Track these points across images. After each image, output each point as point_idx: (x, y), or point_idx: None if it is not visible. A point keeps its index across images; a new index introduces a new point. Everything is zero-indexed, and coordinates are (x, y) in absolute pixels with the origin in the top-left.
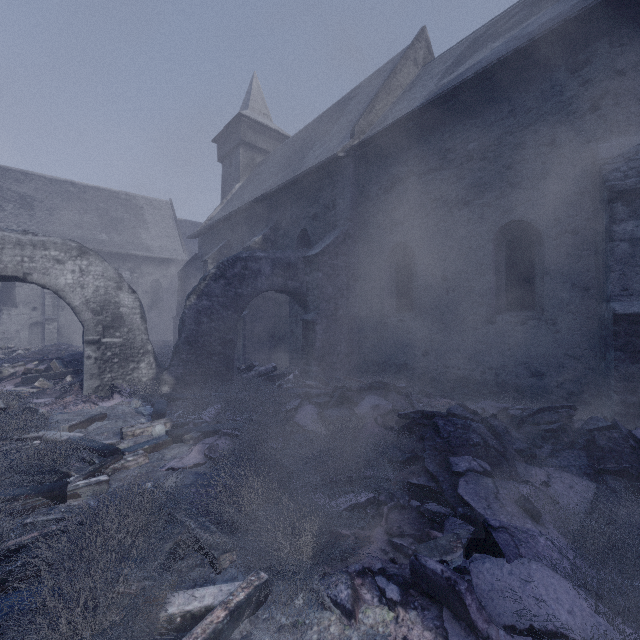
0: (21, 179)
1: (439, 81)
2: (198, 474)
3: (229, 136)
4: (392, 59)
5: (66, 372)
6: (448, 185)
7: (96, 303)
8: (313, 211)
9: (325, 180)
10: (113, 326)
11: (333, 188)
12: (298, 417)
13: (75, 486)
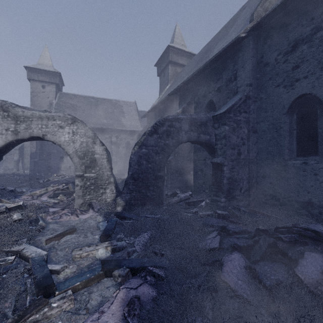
0: (72, 98)
1: None
2: None
3: (163, 60)
4: None
5: (74, 191)
6: None
7: (81, 152)
8: (217, 86)
9: (227, 61)
10: (90, 166)
11: (234, 65)
12: (226, 272)
13: None
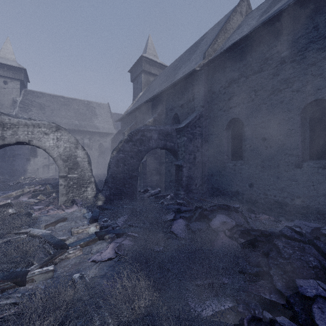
0: (40, 96)
1: (259, 19)
2: (109, 266)
3: (136, 68)
4: (226, 14)
5: (53, 191)
6: (267, 80)
7: (65, 156)
8: (181, 103)
9: (188, 85)
10: (73, 168)
11: (192, 89)
12: (173, 228)
13: (32, 274)
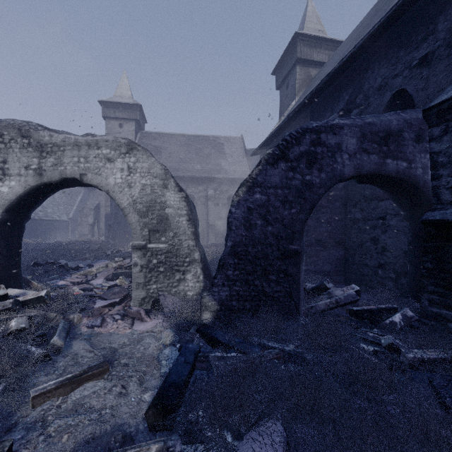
0: (156, 137)
1: None
2: None
3: (286, 61)
4: None
5: None
6: None
7: (142, 204)
8: (420, 53)
9: None
10: (158, 230)
11: None
12: None
13: None
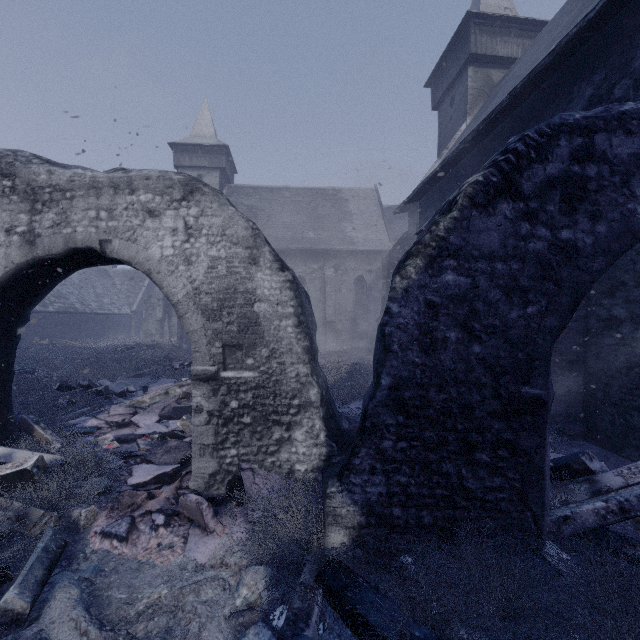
0: (250, 193)
1: None
2: None
3: (449, 63)
4: None
5: None
6: None
7: (211, 294)
8: None
9: None
10: (241, 344)
11: None
12: None
13: None
